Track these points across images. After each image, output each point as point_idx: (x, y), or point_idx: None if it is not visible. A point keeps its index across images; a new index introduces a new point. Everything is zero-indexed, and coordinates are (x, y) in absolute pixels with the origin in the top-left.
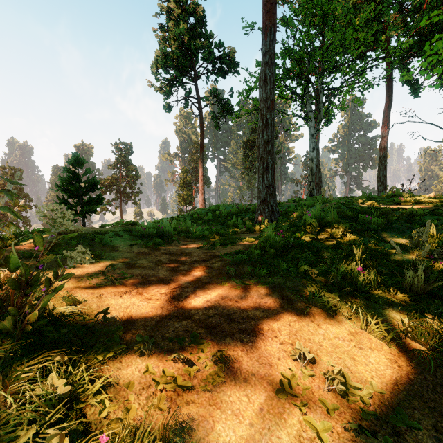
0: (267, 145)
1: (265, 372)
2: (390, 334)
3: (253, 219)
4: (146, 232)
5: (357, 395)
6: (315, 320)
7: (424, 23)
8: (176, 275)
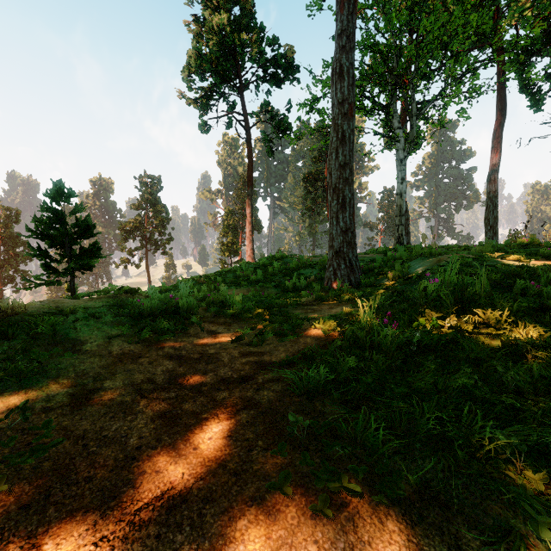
0: (344, 169)
1: None
2: None
3: (322, 278)
4: (147, 309)
5: None
6: None
7: None
8: (170, 438)
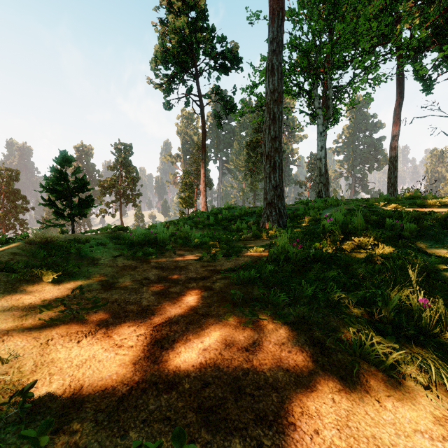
0: (274, 141)
1: None
2: None
3: (259, 222)
4: (136, 240)
5: None
6: (372, 389)
7: None
8: (165, 302)
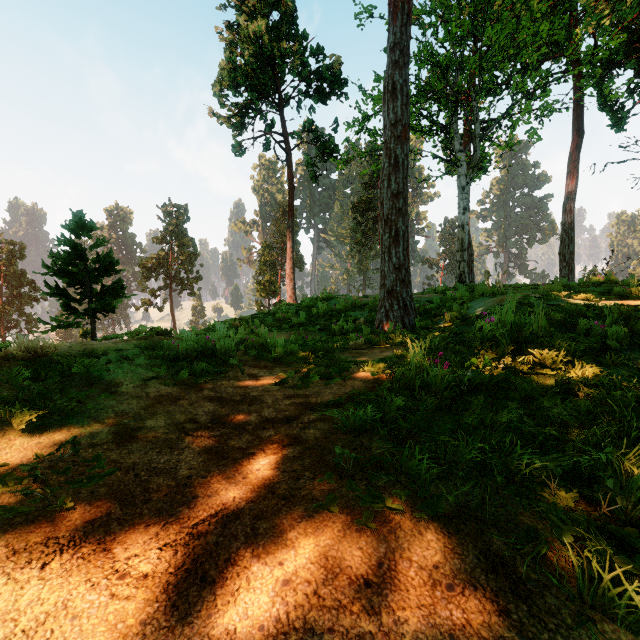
0: (397, 199)
1: None
2: None
3: (372, 320)
4: (182, 352)
5: None
6: None
7: None
8: (219, 469)
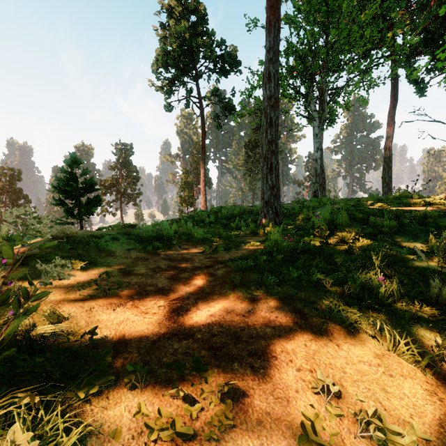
0: (271, 144)
1: (282, 409)
2: (423, 358)
3: (256, 221)
4: (145, 236)
5: (398, 443)
6: (334, 338)
7: (442, 12)
8: (176, 284)
